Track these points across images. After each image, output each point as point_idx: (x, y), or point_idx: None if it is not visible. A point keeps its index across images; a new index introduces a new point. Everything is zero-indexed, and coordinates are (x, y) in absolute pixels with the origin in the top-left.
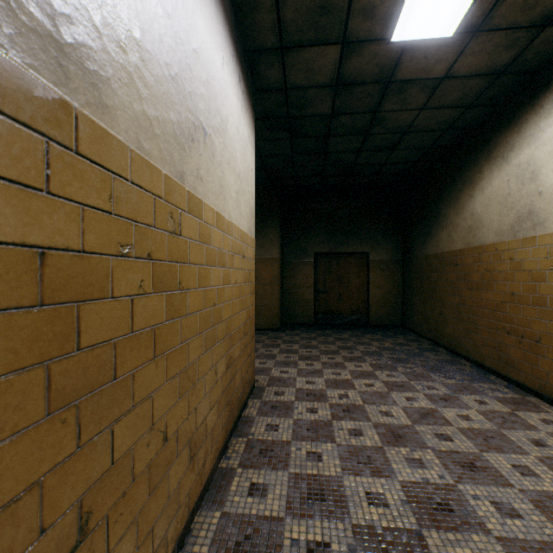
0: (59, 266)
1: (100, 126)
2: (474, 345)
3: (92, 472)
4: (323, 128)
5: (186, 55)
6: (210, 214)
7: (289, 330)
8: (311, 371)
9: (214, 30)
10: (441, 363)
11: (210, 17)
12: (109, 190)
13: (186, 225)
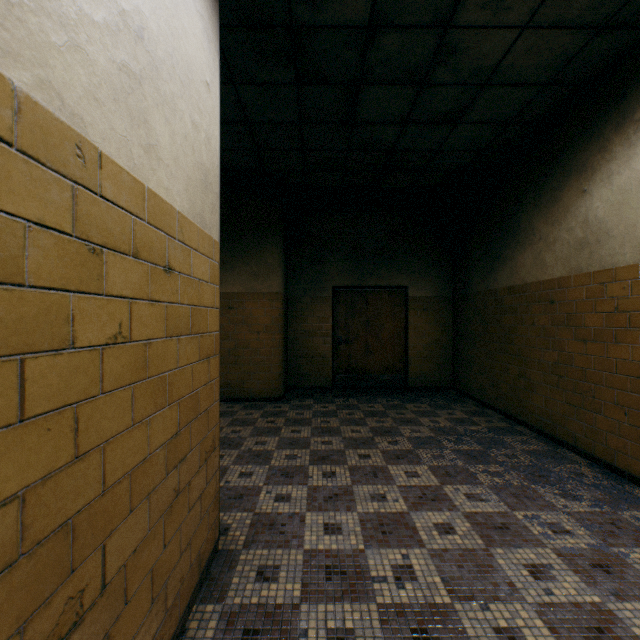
0: None
1: None
2: (591, 430)
3: None
4: (352, 62)
5: None
6: None
7: (297, 399)
8: (333, 494)
9: None
10: (541, 460)
11: None
12: None
13: None
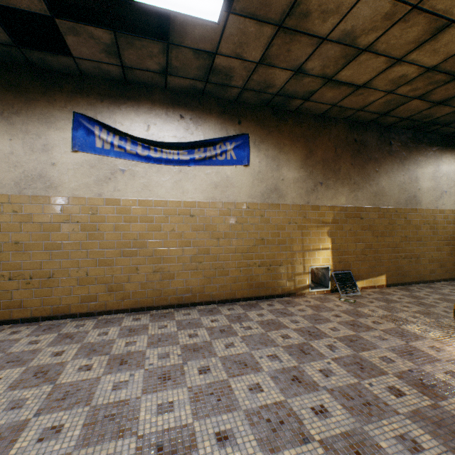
0: (416, 226)
1: (420, 208)
2: None
3: (419, 251)
4: None
5: (437, 181)
6: (447, 211)
7: None
8: None
9: (450, 161)
10: None
11: (447, 160)
12: (421, 216)
13: (437, 217)
